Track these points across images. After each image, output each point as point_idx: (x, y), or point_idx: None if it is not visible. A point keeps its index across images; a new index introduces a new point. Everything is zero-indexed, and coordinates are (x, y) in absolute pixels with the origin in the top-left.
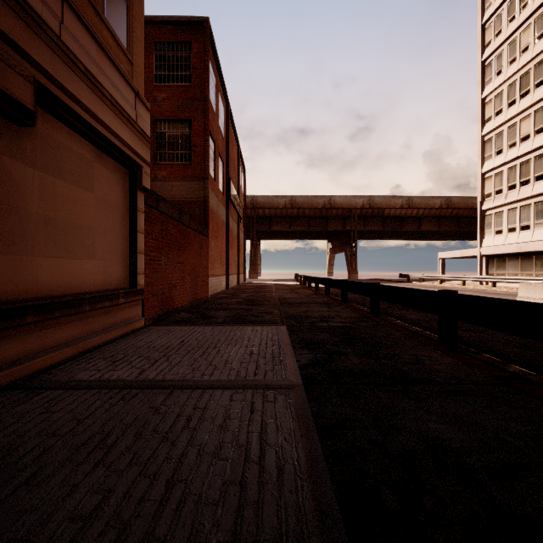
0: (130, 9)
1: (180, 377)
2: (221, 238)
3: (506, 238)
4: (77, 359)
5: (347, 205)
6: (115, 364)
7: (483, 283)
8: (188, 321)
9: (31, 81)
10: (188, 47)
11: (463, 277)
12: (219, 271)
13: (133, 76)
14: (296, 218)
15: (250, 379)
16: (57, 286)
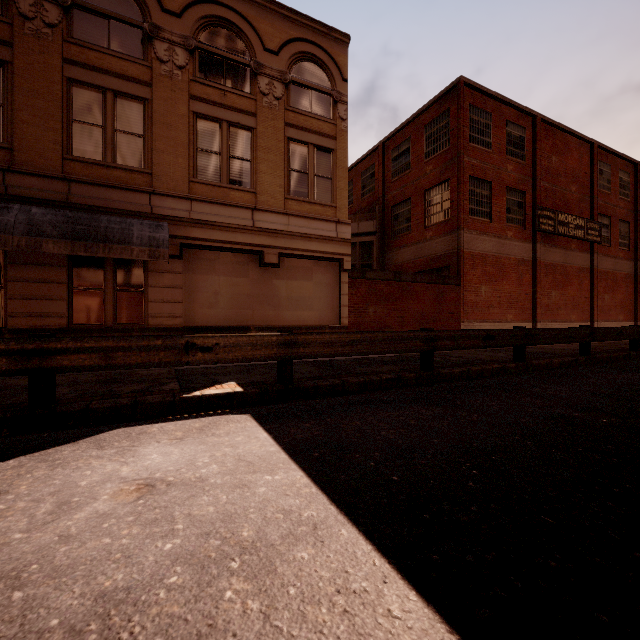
0: (334, 180)
1: None
2: (512, 280)
3: None
4: None
5: None
6: None
7: None
8: None
9: (277, 254)
10: (447, 114)
11: None
12: (505, 316)
13: (337, 213)
14: None
15: None
16: (293, 322)
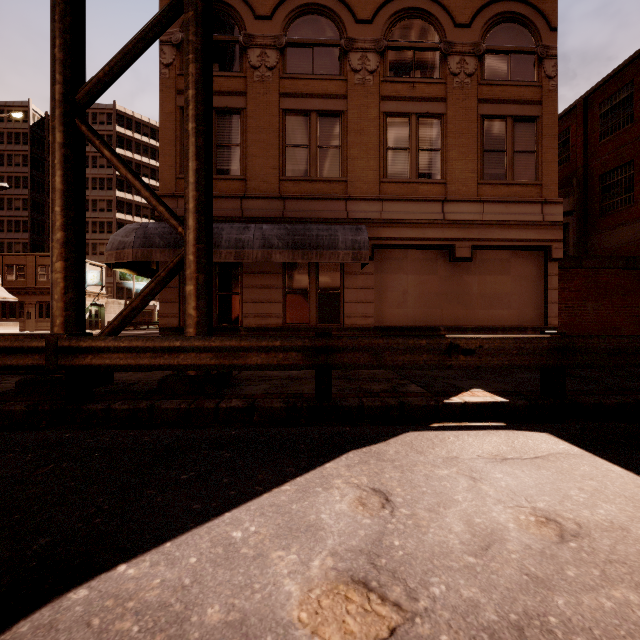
0: (539, 153)
1: None
2: None
3: None
4: None
5: None
6: None
7: None
8: None
9: (469, 247)
10: None
11: None
12: None
13: (543, 191)
14: None
15: None
16: (486, 322)
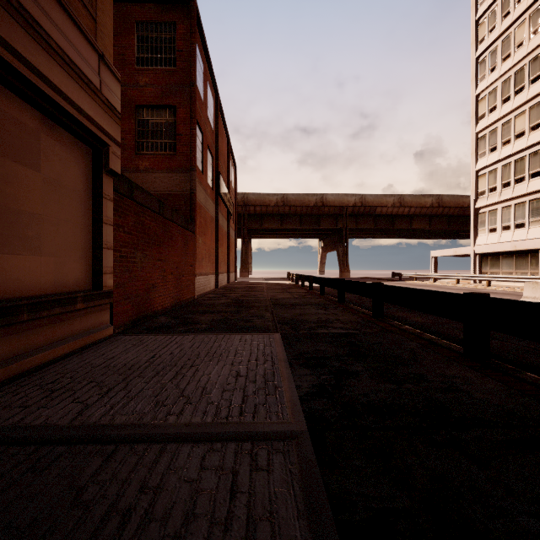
0: None
1: (134, 420)
2: (209, 235)
3: (501, 237)
4: (4, 387)
5: (339, 203)
6: (52, 395)
7: (476, 282)
8: (166, 328)
9: None
10: (173, 27)
11: (457, 275)
12: (207, 269)
13: (97, 36)
14: (288, 216)
15: (233, 422)
16: None
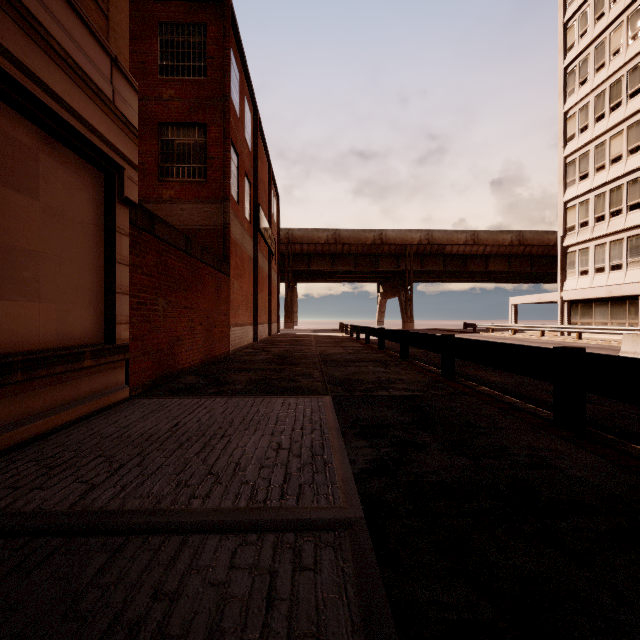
0: None
1: (150, 504)
2: (247, 278)
3: (593, 280)
4: None
5: (401, 241)
6: (50, 473)
7: (564, 334)
8: (194, 390)
9: None
10: (203, 30)
11: (542, 326)
12: (244, 319)
13: (109, 36)
14: (340, 256)
15: (273, 507)
16: None
